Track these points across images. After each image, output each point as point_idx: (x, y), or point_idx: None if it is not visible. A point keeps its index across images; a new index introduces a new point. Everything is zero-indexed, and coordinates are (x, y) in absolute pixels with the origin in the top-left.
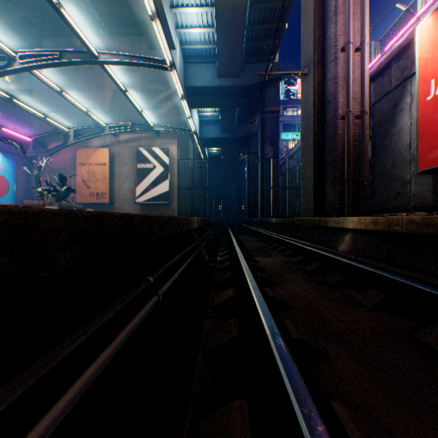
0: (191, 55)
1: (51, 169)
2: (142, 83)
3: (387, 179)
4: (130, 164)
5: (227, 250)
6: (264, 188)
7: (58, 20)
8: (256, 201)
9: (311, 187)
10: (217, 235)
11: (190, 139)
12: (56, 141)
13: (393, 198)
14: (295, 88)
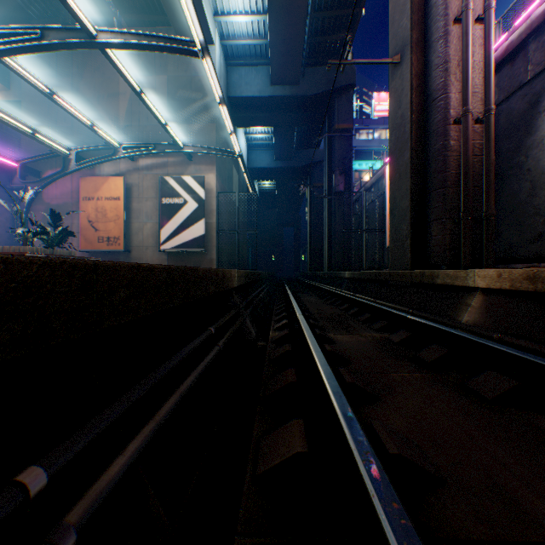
0: (236, 54)
1: (47, 205)
2: (169, 89)
3: (521, 214)
4: (153, 199)
5: (285, 321)
6: (332, 232)
7: (55, 4)
8: (321, 249)
9: (407, 225)
10: (269, 295)
11: (235, 167)
12: (53, 168)
13: (532, 241)
14: (370, 104)
